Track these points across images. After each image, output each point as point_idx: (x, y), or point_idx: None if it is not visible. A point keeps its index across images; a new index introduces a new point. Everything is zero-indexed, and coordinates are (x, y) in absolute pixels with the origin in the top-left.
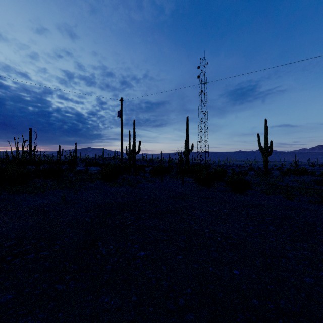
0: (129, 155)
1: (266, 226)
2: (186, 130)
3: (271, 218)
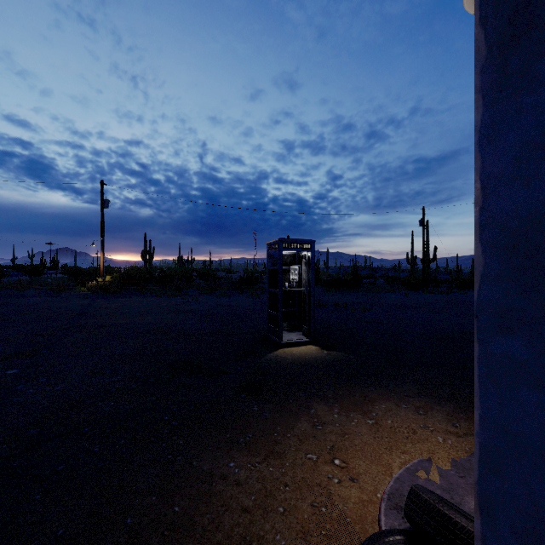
0: (412, 264)
1: None
2: None
3: None
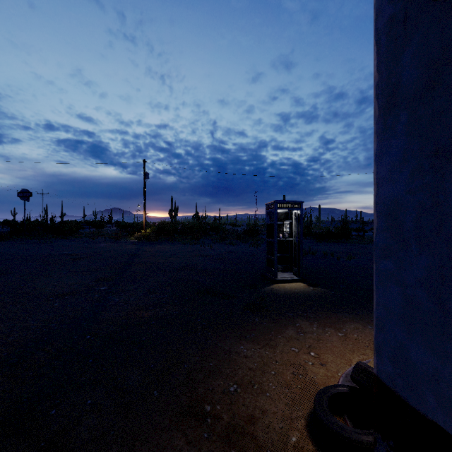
0: None
1: None
2: None
3: None
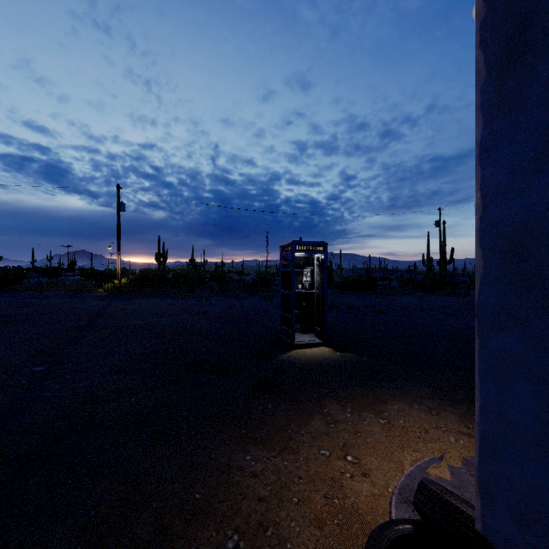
0: (428, 266)
1: None
2: None
3: None
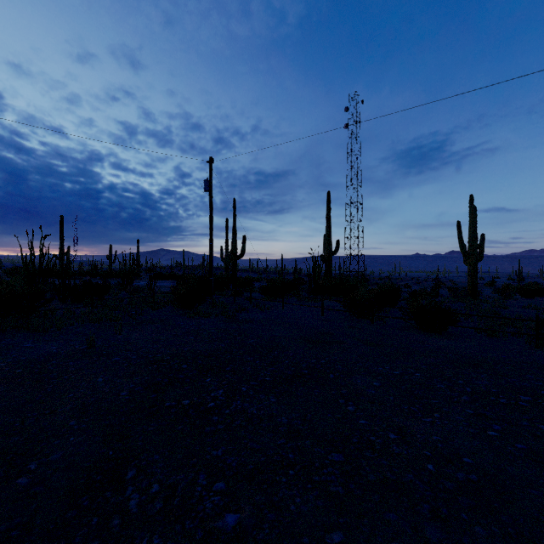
0: (227, 261)
1: (529, 422)
2: (326, 217)
3: (532, 399)
